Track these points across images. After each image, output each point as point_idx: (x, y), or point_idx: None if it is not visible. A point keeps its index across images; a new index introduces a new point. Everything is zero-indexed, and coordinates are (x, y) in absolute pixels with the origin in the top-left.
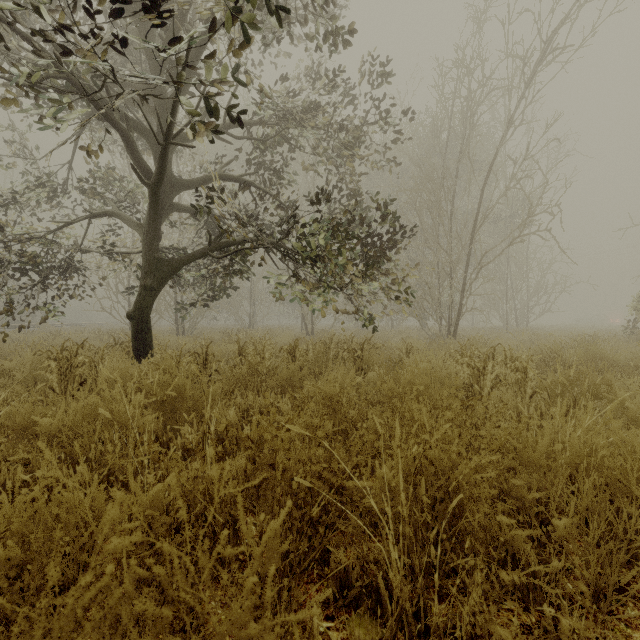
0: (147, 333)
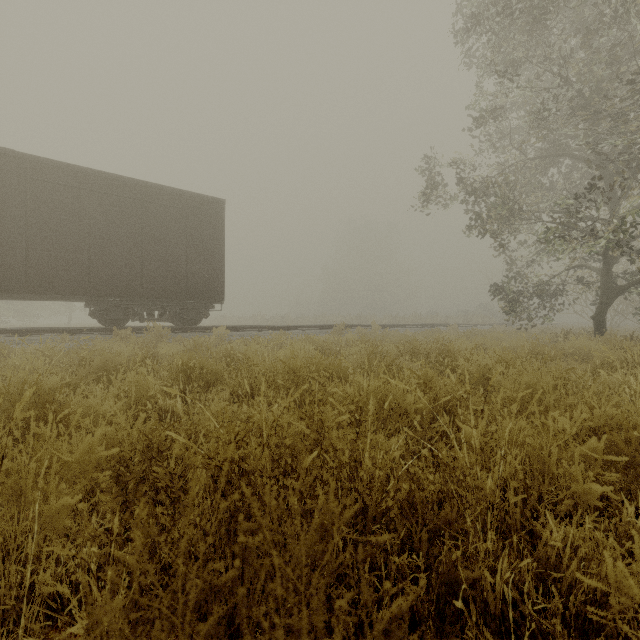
0: (602, 327)
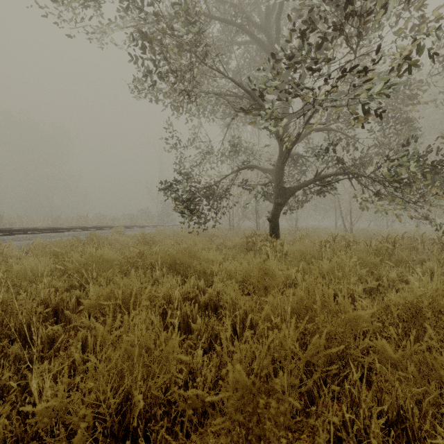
0: (278, 229)
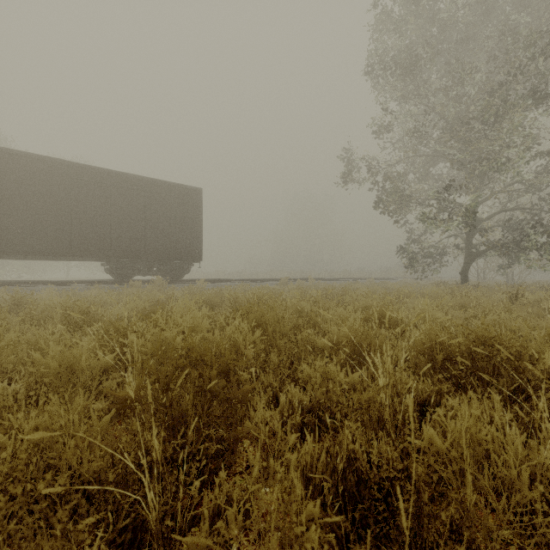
0: (466, 279)
